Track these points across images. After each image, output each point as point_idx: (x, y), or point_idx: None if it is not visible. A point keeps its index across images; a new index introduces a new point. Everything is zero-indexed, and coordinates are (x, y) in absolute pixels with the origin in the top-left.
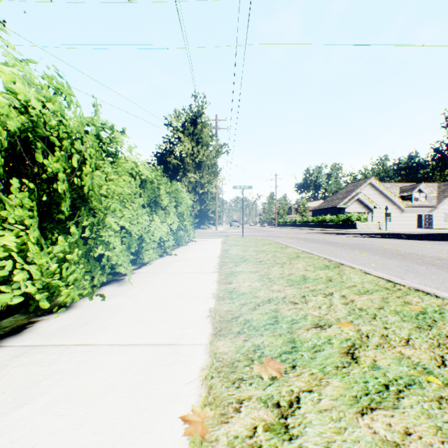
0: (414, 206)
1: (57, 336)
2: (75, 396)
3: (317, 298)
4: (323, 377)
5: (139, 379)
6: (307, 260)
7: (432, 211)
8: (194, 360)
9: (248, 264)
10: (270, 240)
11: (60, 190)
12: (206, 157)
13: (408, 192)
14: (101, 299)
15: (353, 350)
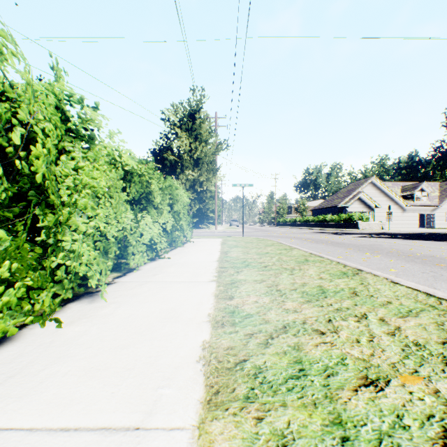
0: (415, 205)
1: None
2: None
3: (349, 324)
4: None
5: None
6: (319, 265)
7: (434, 210)
8: None
9: (252, 270)
10: (272, 240)
11: None
12: (204, 153)
13: (410, 191)
14: (57, 325)
15: None
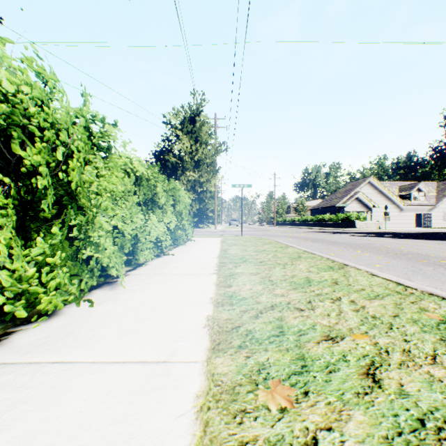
0: (413, 205)
1: (33, 351)
2: (39, 436)
3: (324, 304)
4: (343, 408)
5: (121, 410)
6: (309, 261)
7: (431, 210)
8: (188, 383)
9: (248, 265)
10: (270, 239)
11: (40, 185)
12: (204, 155)
13: (407, 191)
14: (89, 305)
15: (373, 370)
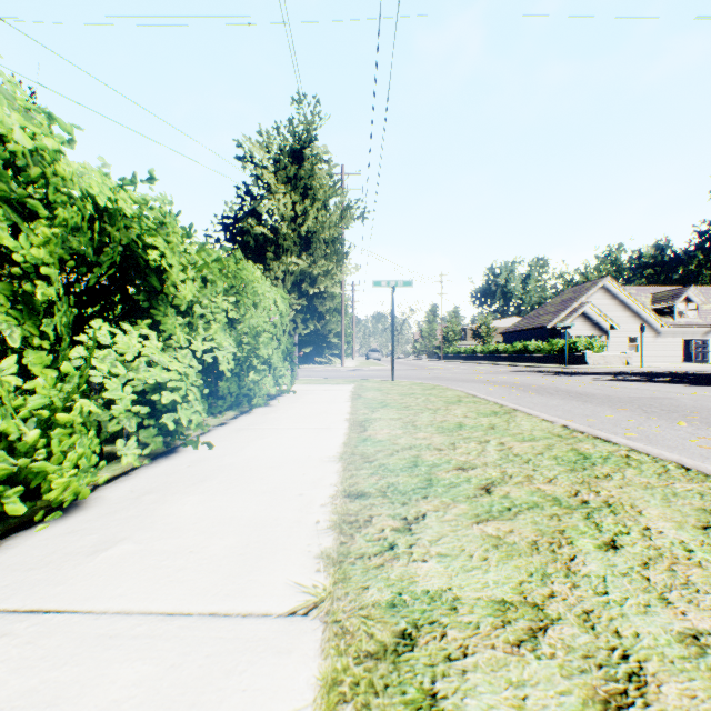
0: (677, 325)
1: None
2: None
3: None
4: None
5: None
6: (645, 482)
7: (708, 333)
8: None
9: (452, 511)
10: (453, 389)
11: None
12: (320, 222)
13: (667, 302)
14: None
15: None
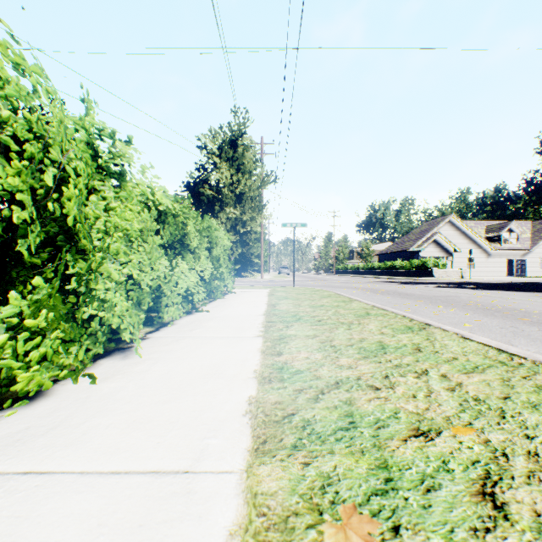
0: (503, 249)
1: None
2: None
3: (407, 380)
4: None
5: None
6: (381, 319)
7: (525, 255)
8: (217, 510)
9: (303, 324)
10: (329, 291)
11: (16, 218)
12: (248, 187)
13: (496, 232)
14: (91, 381)
15: (491, 487)
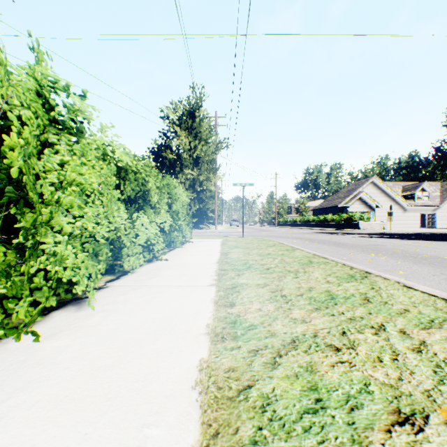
0: (416, 205)
1: None
2: None
3: (366, 337)
4: None
5: None
6: (324, 267)
7: (435, 210)
8: None
9: (254, 272)
10: (273, 241)
11: None
12: (204, 152)
13: (411, 191)
14: (34, 339)
15: None
